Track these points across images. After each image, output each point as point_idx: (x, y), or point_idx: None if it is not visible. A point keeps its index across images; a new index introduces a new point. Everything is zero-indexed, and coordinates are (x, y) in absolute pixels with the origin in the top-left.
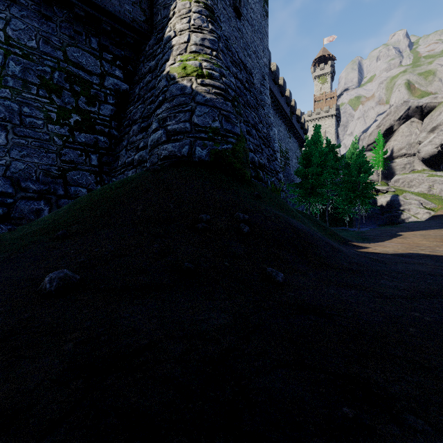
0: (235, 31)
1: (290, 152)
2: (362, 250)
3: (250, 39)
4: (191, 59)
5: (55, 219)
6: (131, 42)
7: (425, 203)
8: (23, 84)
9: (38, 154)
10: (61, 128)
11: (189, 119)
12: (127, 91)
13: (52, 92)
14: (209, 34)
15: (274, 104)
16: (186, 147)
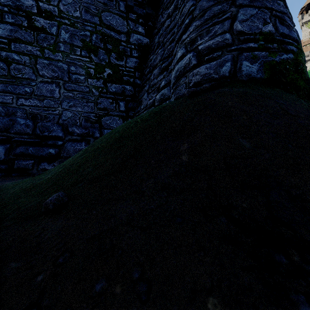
0: None
1: None
2: None
3: None
4: None
5: (67, 166)
6: None
7: None
8: (70, 48)
9: (81, 104)
10: (97, 81)
11: (228, 29)
12: (148, 44)
13: (91, 52)
14: None
15: None
16: (227, 64)
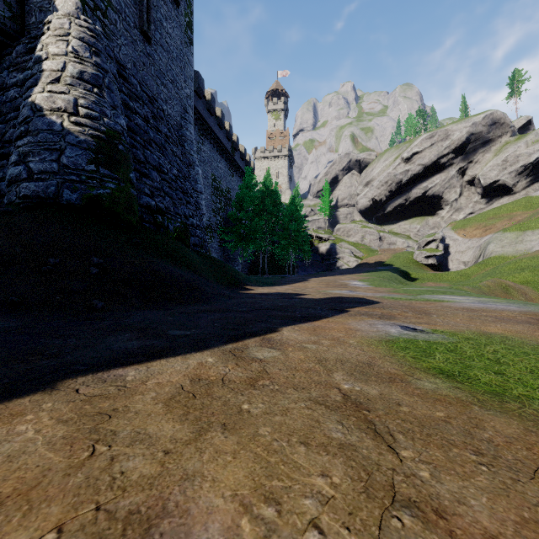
0: (143, 56)
1: (233, 192)
2: (245, 291)
3: (166, 66)
4: (64, 93)
5: None
6: None
7: (356, 252)
8: None
9: None
10: None
11: (57, 159)
12: None
13: None
14: (91, 67)
15: (211, 137)
16: (52, 188)
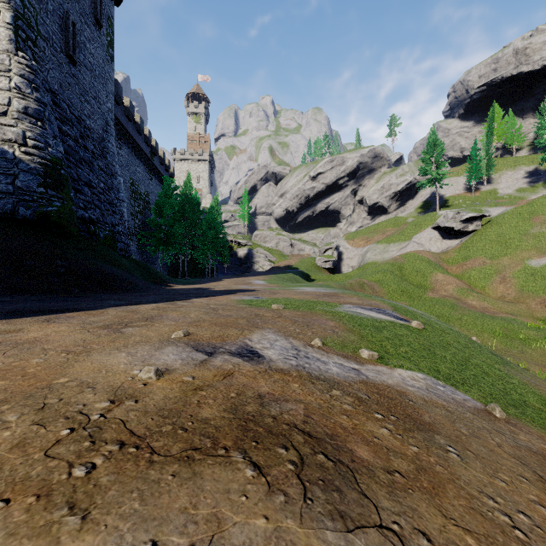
0: (69, 77)
1: (152, 195)
2: (169, 288)
3: (90, 84)
4: (13, 126)
5: None
6: None
7: (270, 256)
8: None
9: None
10: None
11: (12, 182)
12: None
13: None
14: (34, 102)
15: (129, 142)
16: (9, 205)
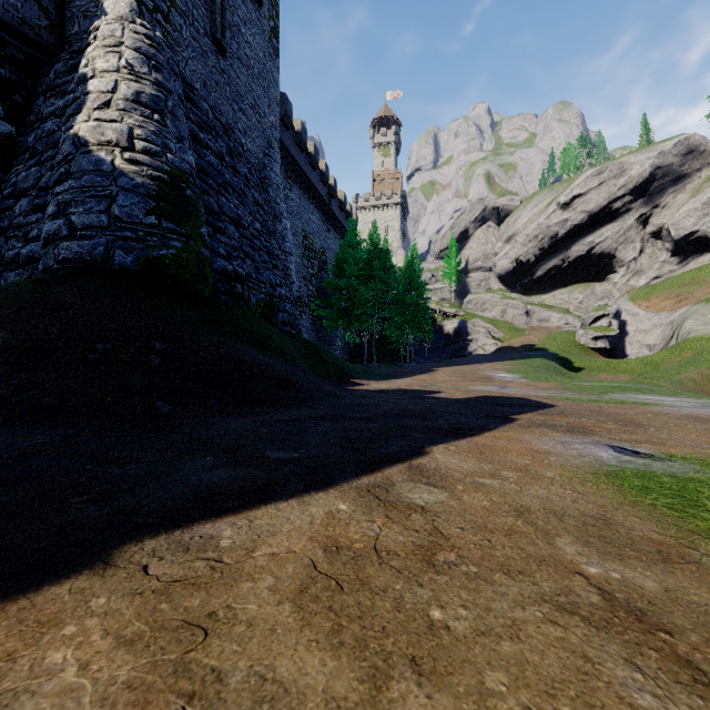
0: (216, 73)
1: (329, 253)
2: (354, 387)
3: (245, 86)
4: (116, 121)
5: None
6: (19, 57)
7: (494, 331)
8: None
9: None
10: None
11: (106, 209)
12: (12, 136)
13: None
14: (151, 86)
15: (301, 181)
16: (100, 248)
